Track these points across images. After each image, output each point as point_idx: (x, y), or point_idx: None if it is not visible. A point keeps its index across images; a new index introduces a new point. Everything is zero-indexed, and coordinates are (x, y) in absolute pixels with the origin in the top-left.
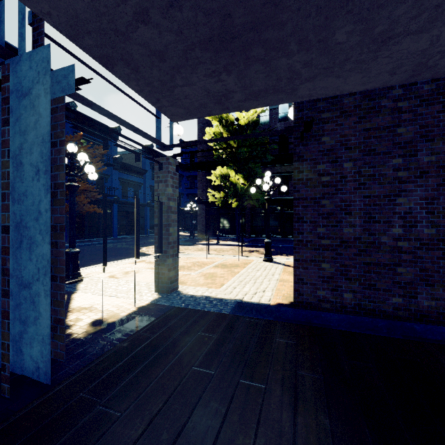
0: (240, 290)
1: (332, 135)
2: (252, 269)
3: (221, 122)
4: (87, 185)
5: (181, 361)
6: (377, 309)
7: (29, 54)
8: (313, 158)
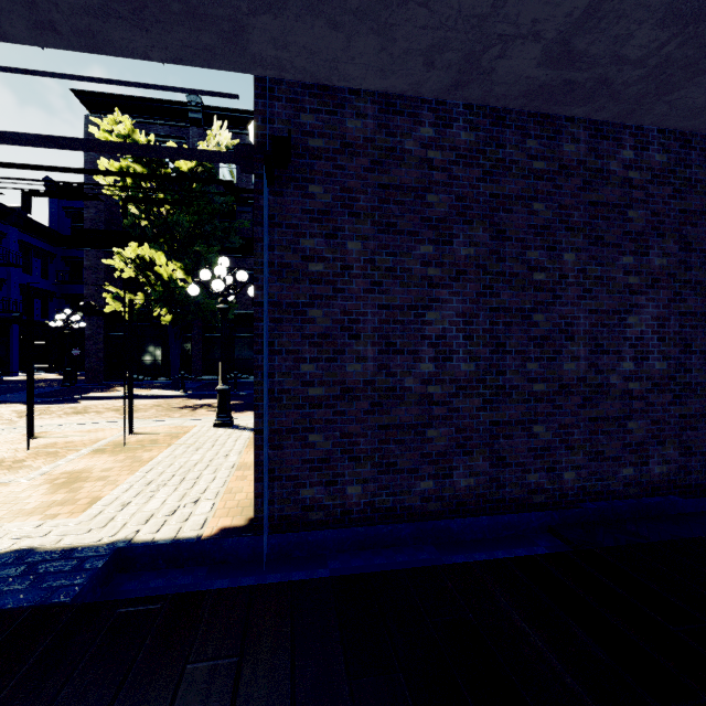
0: (138, 511)
1: (327, 185)
2: (186, 447)
3: None
4: None
5: None
6: (400, 505)
7: None
8: (293, 223)
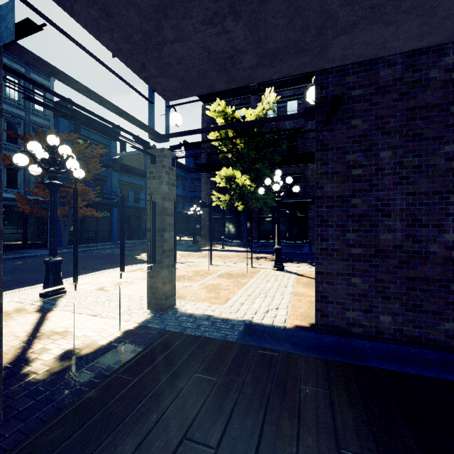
0: (249, 308)
1: (364, 118)
2: (261, 279)
3: (226, 119)
4: (84, 187)
5: (167, 426)
6: (425, 336)
7: None
8: (340, 146)
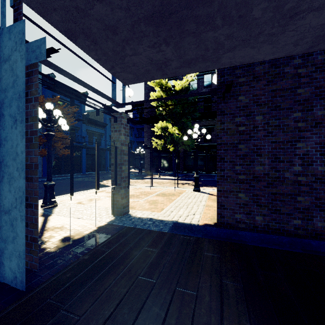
0: (176, 214)
1: (246, 95)
2: (185, 197)
3: (162, 88)
4: (63, 134)
5: (129, 271)
6: (282, 228)
7: (9, 28)
8: (232, 112)
